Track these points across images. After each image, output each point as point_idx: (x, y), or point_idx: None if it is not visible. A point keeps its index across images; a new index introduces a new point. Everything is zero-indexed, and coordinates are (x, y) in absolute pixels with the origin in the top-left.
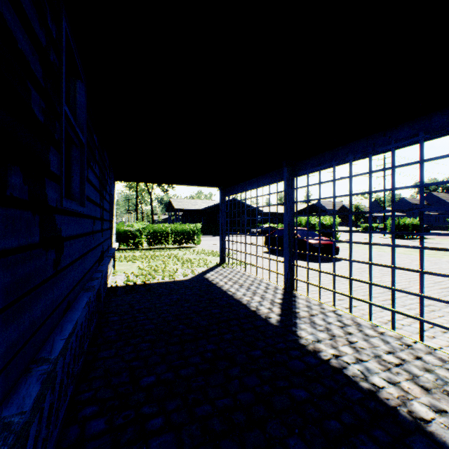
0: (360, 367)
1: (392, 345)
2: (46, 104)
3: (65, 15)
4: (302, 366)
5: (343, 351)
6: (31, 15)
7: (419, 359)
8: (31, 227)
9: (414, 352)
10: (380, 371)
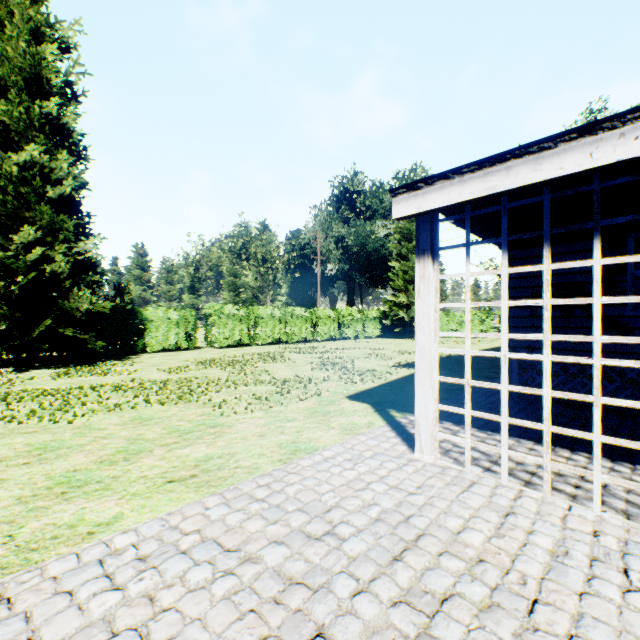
0: (603, 464)
1: (616, 497)
2: (604, 284)
3: (632, 235)
4: (636, 456)
5: (639, 476)
6: (588, 267)
7: (572, 484)
8: (588, 323)
9: (585, 492)
10: (586, 464)
